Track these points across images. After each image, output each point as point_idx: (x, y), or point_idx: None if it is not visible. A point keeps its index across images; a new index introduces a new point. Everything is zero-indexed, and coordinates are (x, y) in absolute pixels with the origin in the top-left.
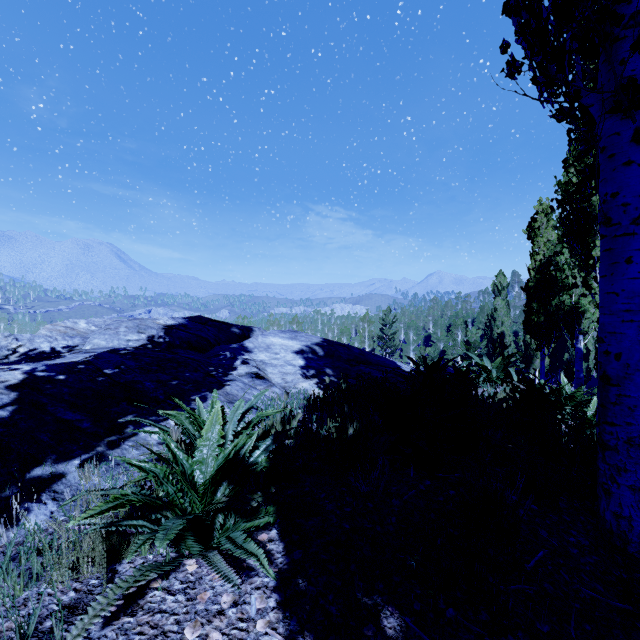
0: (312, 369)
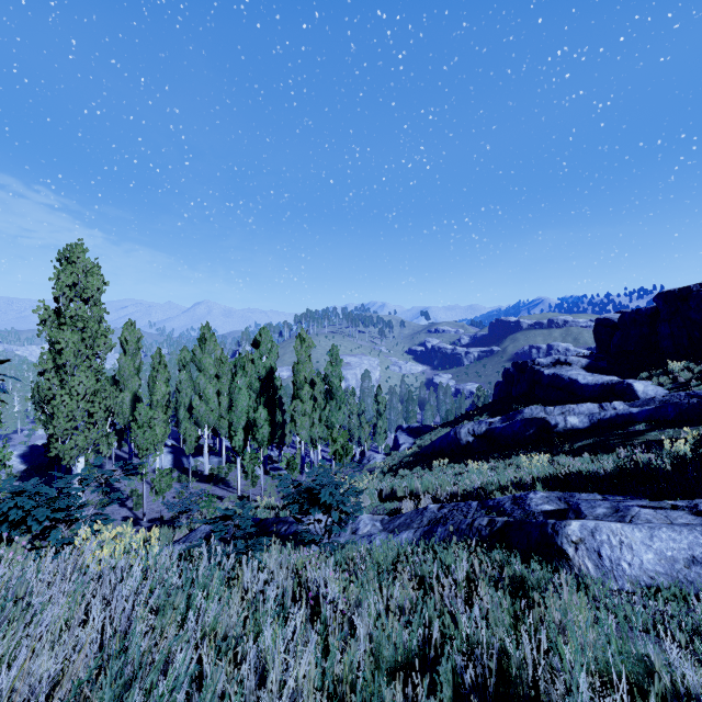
0: (24, 461)
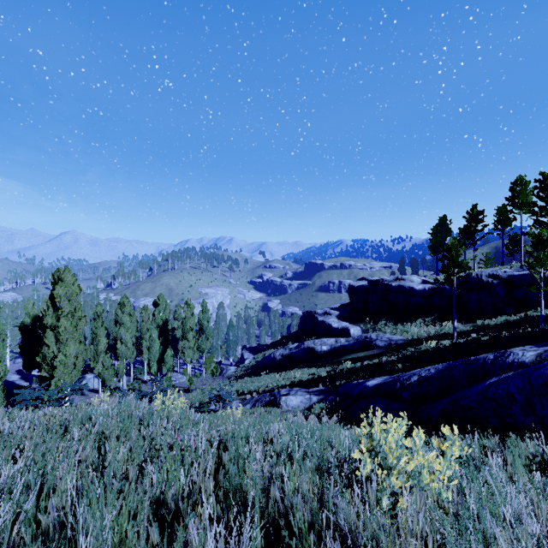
0: None
